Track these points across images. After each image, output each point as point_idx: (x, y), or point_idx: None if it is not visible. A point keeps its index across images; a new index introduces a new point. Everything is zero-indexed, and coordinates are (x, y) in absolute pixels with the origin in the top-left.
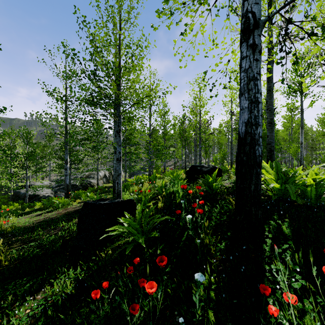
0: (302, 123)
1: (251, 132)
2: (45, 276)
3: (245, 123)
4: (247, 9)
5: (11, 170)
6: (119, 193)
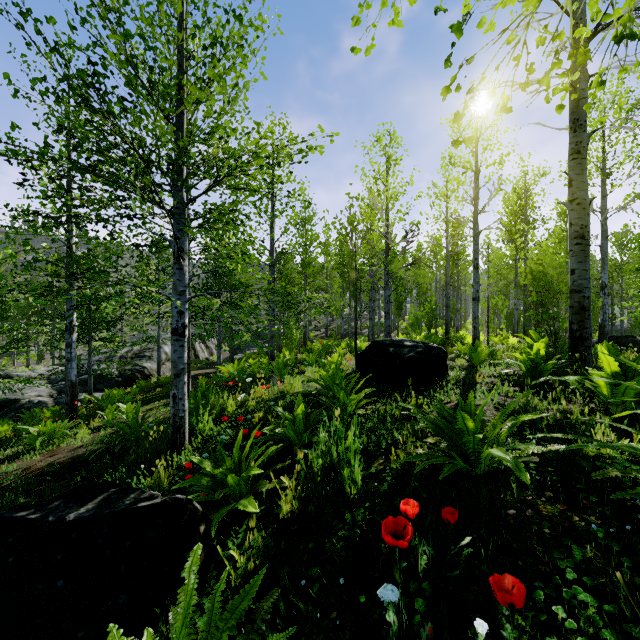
0: (605, 242)
1: None
2: None
3: None
4: None
5: None
6: (178, 424)
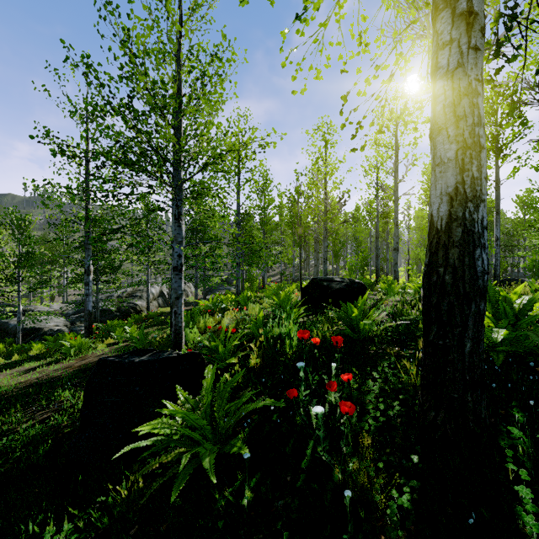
0: (498, 204)
1: (463, 216)
2: None
3: (449, 195)
4: None
5: None
6: (178, 331)
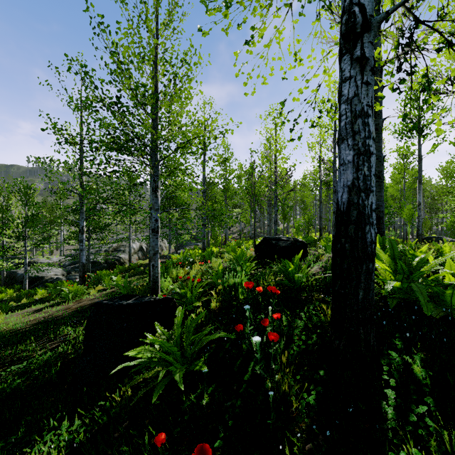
0: (420, 175)
1: (358, 202)
2: (22, 435)
3: (348, 187)
4: (351, 0)
5: (4, 241)
6: (155, 280)
